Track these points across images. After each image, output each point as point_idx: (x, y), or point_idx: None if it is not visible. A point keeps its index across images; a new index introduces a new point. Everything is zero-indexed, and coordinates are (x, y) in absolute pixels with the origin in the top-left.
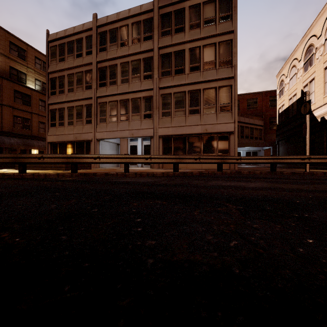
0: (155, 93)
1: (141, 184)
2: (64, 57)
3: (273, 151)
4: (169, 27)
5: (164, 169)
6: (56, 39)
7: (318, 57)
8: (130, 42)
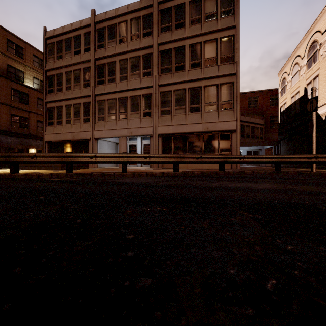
0: (155, 90)
1: (138, 185)
2: (62, 54)
3: (274, 150)
4: (169, 23)
5: (164, 169)
6: (54, 35)
7: (322, 54)
8: (129, 39)
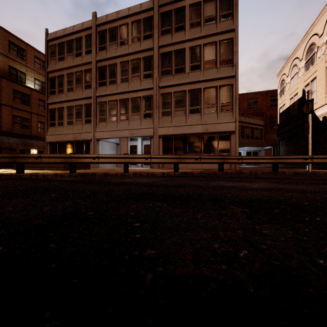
0: (155, 92)
1: (140, 185)
2: (63, 56)
3: (273, 151)
4: (169, 26)
5: (164, 169)
6: (56, 38)
7: (319, 56)
8: (130, 41)
